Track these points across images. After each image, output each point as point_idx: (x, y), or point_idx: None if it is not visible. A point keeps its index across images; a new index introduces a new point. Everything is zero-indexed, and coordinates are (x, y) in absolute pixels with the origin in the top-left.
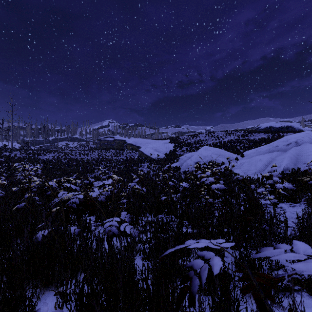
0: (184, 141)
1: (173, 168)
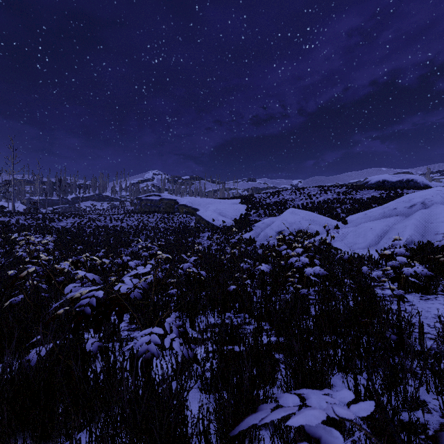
0: (261, 201)
1: (245, 240)
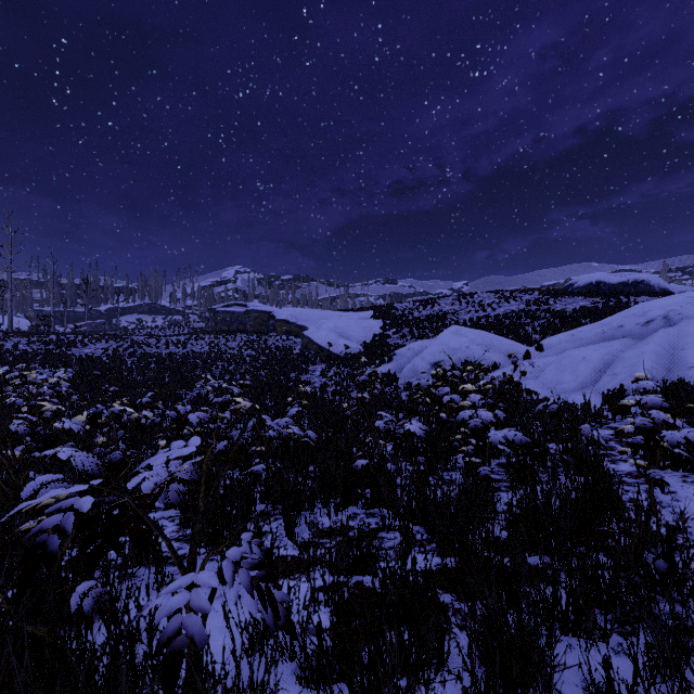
0: (405, 314)
1: (381, 377)
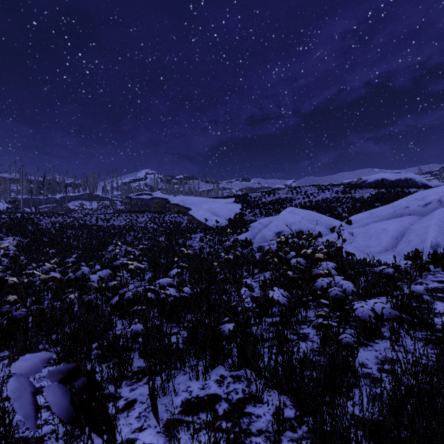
0: (256, 200)
1: (241, 242)
